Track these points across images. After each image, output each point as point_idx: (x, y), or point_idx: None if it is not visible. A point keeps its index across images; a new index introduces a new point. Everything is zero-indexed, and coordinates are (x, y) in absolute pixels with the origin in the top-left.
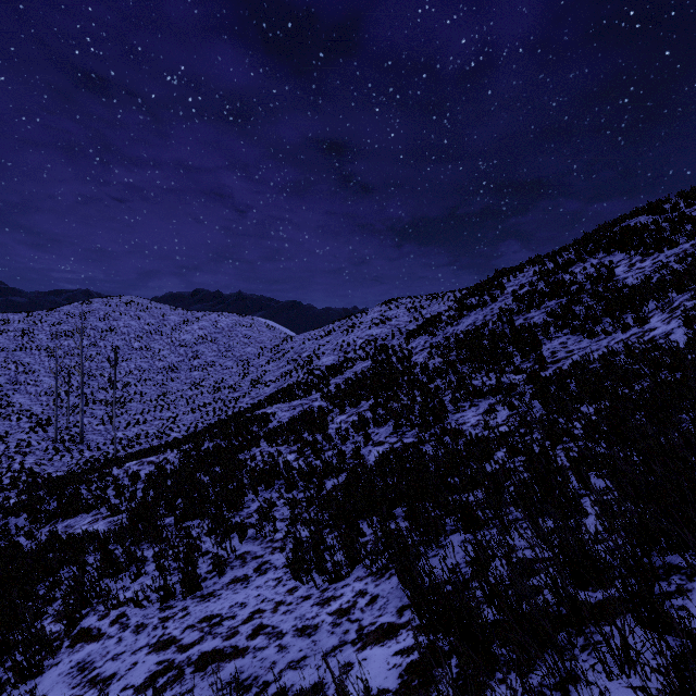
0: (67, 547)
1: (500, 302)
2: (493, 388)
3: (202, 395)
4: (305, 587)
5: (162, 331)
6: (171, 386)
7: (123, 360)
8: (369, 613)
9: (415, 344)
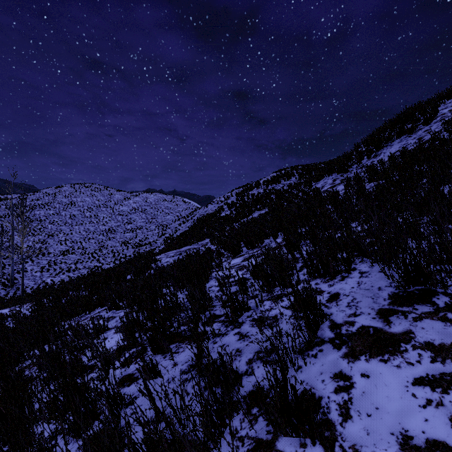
0: None
1: (438, 122)
2: None
3: (128, 249)
4: None
5: (108, 205)
6: (107, 243)
7: (76, 224)
8: None
9: (321, 184)
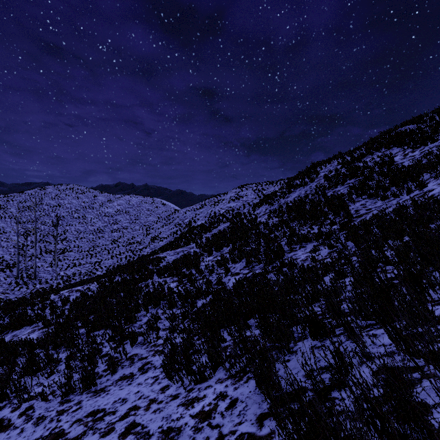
0: (4, 351)
1: (316, 182)
2: (316, 235)
3: (119, 247)
4: (174, 386)
5: (93, 206)
6: (98, 242)
7: (67, 225)
8: (228, 419)
9: (259, 211)
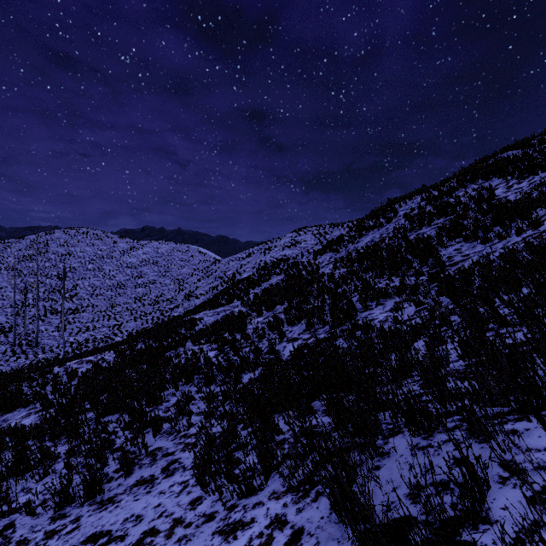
0: None
1: (394, 223)
2: (397, 288)
3: (144, 307)
4: (209, 500)
5: (112, 255)
6: (118, 300)
7: (79, 279)
8: None
9: (322, 259)
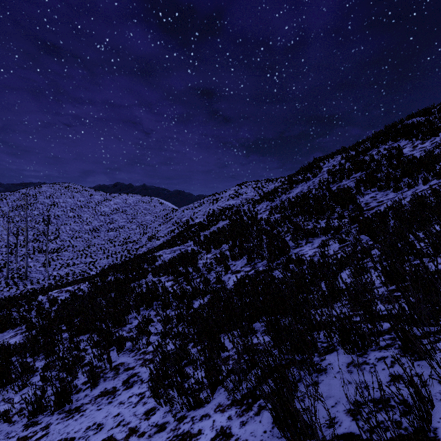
0: None
1: (319, 177)
2: (323, 229)
3: (115, 247)
4: (162, 410)
5: (89, 205)
6: (94, 241)
7: (61, 224)
8: None
9: (260, 207)
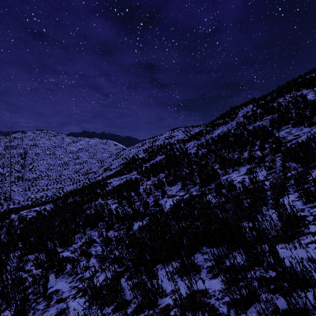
0: None
1: (236, 121)
2: (248, 158)
3: (79, 176)
4: None
5: (61, 146)
6: (64, 172)
7: (40, 160)
8: None
9: (189, 145)
